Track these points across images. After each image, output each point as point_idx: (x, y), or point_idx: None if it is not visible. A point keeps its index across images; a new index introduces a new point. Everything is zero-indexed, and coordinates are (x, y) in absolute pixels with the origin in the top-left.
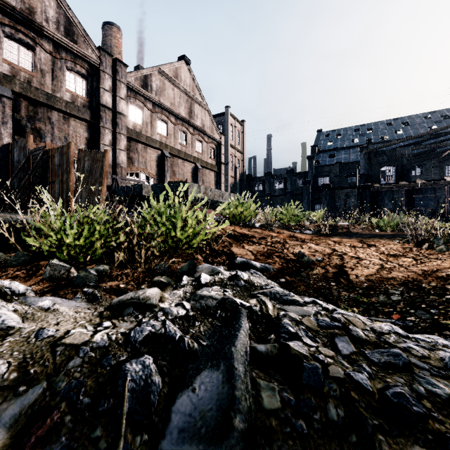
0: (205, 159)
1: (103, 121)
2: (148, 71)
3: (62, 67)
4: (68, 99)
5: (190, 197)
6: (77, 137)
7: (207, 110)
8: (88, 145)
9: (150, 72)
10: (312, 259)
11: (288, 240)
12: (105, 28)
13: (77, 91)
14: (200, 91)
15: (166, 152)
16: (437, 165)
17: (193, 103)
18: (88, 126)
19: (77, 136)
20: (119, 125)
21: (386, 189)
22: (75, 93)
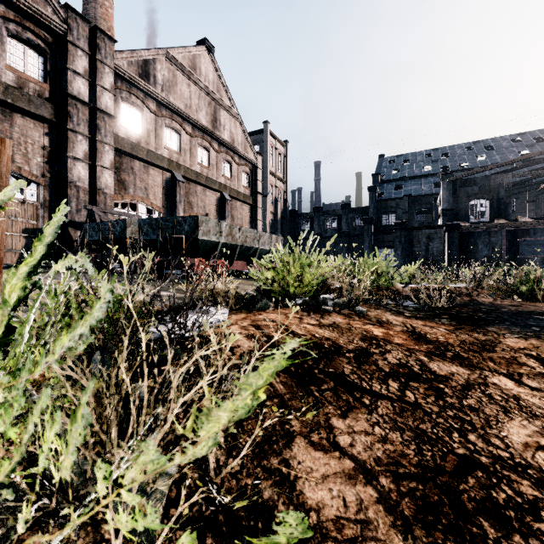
0: (236, 187)
1: (73, 122)
2: (150, 54)
3: None
4: (10, 82)
5: (17, 274)
6: (28, 144)
7: (239, 120)
8: (49, 157)
9: (153, 55)
10: None
11: (426, 359)
12: None
13: (29, 71)
14: (228, 92)
15: (179, 175)
16: (533, 199)
17: (219, 107)
18: (48, 128)
19: (28, 143)
20: (101, 129)
21: (480, 229)
22: (24, 73)
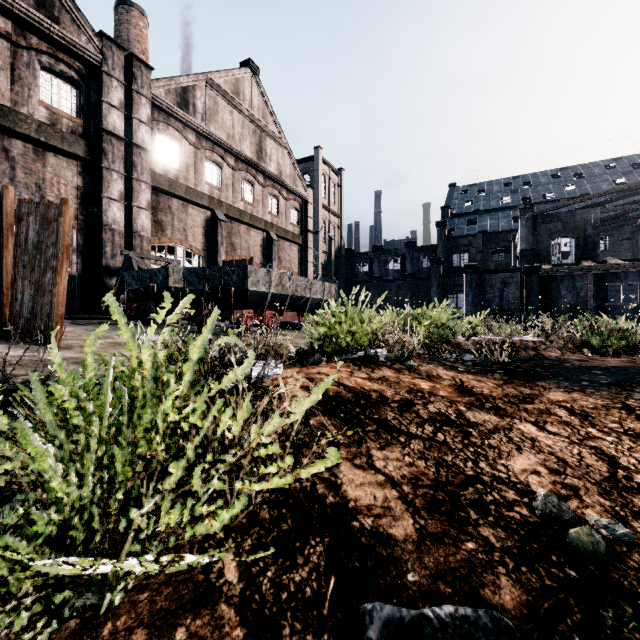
0: (283, 225)
1: (108, 159)
2: (189, 80)
3: (31, 62)
4: (43, 119)
5: (197, 345)
6: (61, 185)
7: (287, 149)
8: (82, 198)
9: (193, 82)
10: (590, 524)
11: (465, 409)
12: (119, 10)
13: (61, 105)
14: (274, 119)
15: (220, 214)
16: (629, 236)
17: (264, 136)
18: (81, 166)
19: (61, 184)
20: (137, 166)
21: (563, 273)
22: (57, 108)
